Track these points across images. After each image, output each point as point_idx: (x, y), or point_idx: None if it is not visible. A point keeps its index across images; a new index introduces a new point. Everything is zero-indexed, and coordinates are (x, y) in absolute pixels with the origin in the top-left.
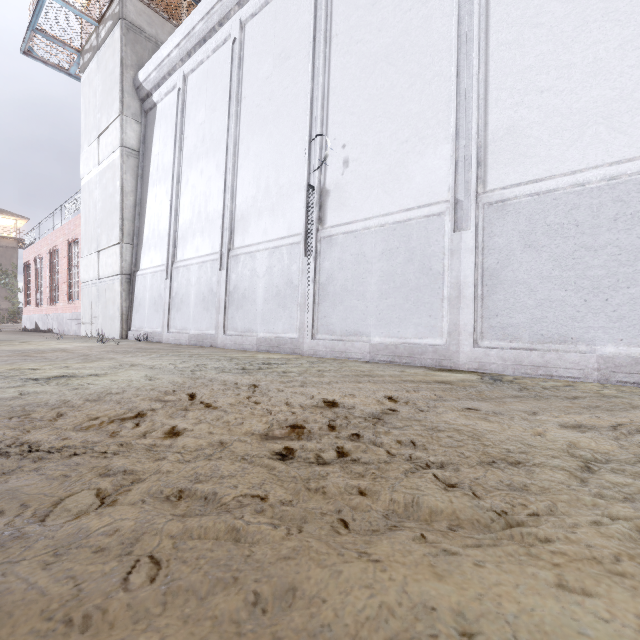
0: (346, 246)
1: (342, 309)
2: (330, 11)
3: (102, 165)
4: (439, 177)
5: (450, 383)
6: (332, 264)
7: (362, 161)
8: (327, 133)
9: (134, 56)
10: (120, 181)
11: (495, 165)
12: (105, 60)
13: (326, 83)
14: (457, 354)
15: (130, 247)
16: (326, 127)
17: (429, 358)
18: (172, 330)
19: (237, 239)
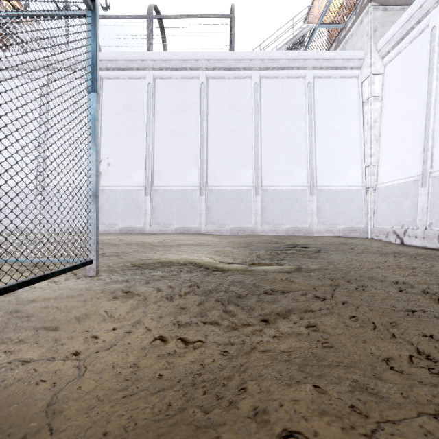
0: (109, 194)
1: (108, 216)
2: (101, 104)
3: None
4: (141, 179)
5: (143, 234)
6: (103, 200)
7: (115, 166)
8: (100, 150)
9: None
10: None
11: (155, 179)
12: None
13: (100, 131)
14: (146, 229)
15: None
16: (100, 148)
17: (138, 230)
18: None
19: (48, 182)
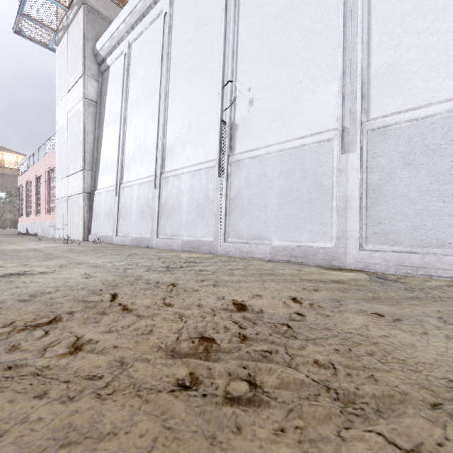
0: (251, 168)
1: (248, 218)
2: None
3: (70, 113)
4: (328, 110)
5: (344, 282)
6: (240, 182)
7: (264, 100)
8: (236, 80)
9: (93, 31)
10: (83, 124)
11: (377, 97)
12: (72, 35)
13: (235, 41)
14: (345, 255)
15: (90, 173)
16: (235, 75)
17: (320, 258)
18: (119, 234)
19: (167, 165)
